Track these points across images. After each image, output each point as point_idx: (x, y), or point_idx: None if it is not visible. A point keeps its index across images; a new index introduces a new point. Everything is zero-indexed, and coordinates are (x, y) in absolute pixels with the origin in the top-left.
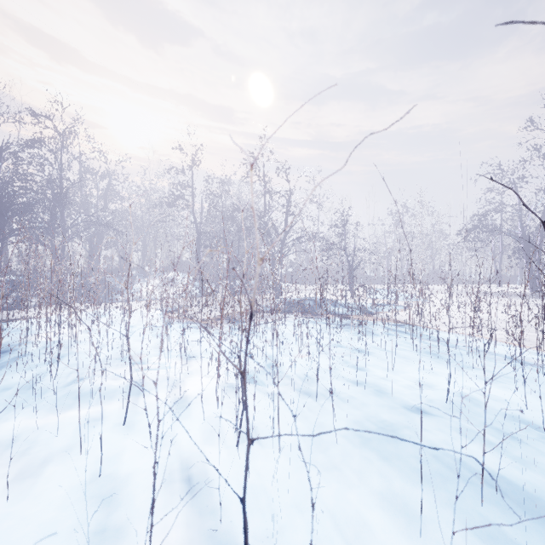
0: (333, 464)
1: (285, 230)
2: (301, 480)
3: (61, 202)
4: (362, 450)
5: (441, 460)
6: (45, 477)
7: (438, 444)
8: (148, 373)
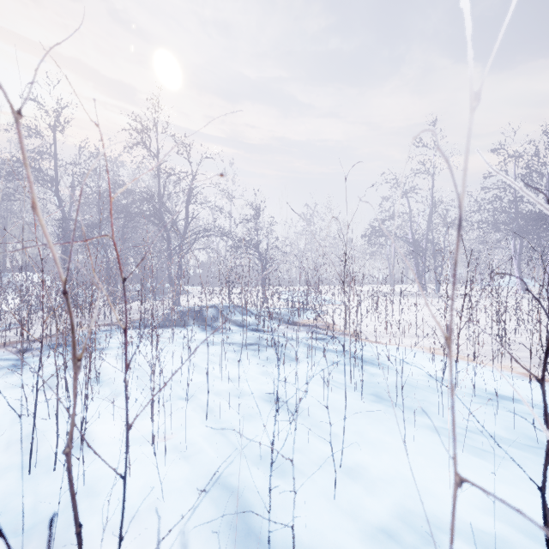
0: None
1: None
2: None
3: None
4: None
5: None
6: None
7: None
8: None
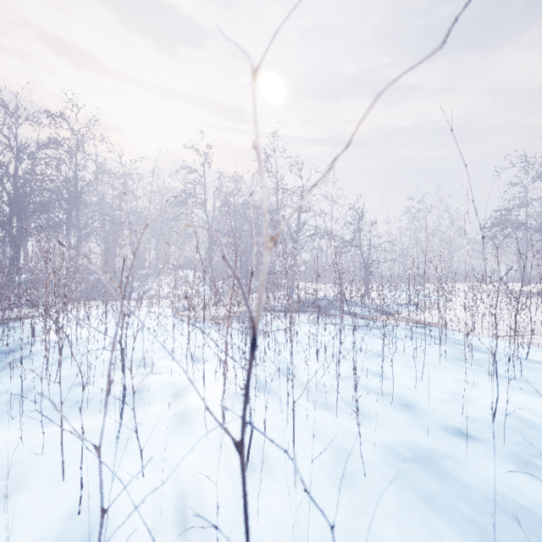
0: (362, 506)
1: (317, 184)
2: (323, 529)
3: (76, 201)
4: (397, 487)
5: (501, 507)
6: (17, 512)
7: (492, 482)
8: (151, 379)
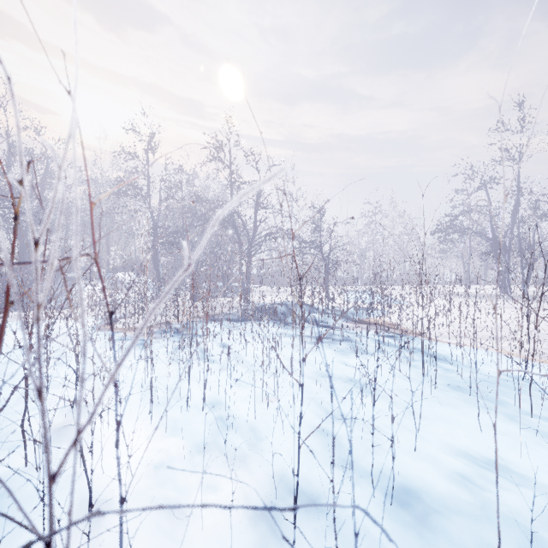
0: None
1: None
2: None
3: None
4: None
5: None
6: None
7: None
8: None
